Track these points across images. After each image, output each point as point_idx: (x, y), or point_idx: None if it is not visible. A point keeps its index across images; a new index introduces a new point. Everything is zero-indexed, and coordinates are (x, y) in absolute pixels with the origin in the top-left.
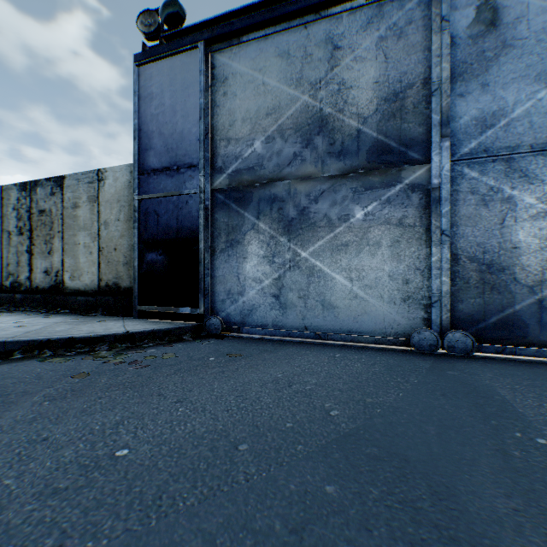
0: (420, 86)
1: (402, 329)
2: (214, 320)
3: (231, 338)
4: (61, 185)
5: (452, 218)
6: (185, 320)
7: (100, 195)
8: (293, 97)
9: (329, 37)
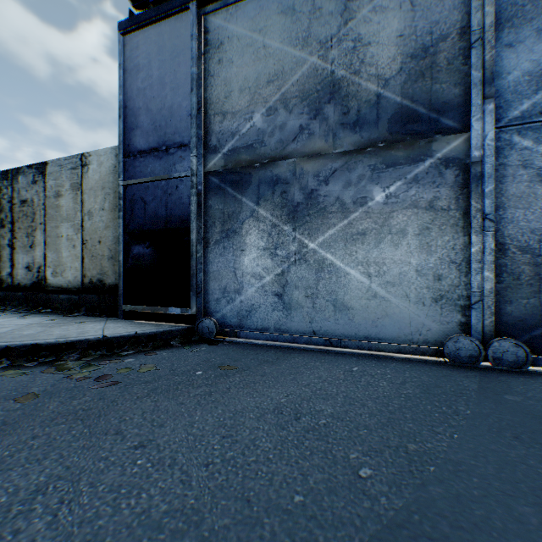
0: (455, 38)
1: (433, 336)
2: (208, 322)
3: (226, 343)
4: (44, 172)
5: (497, 198)
6: (174, 322)
7: (84, 182)
8: (299, 59)
9: None
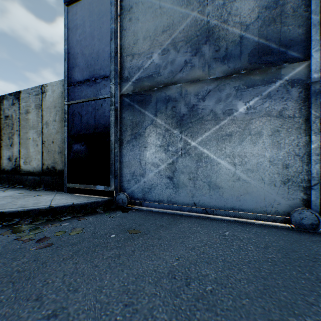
0: None
1: (282, 208)
2: (122, 195)
3: (134, 210)
4: (19, 97)
5: None
6: (100, 195)
7: (43, 103)
8: (184, 14)
9: None
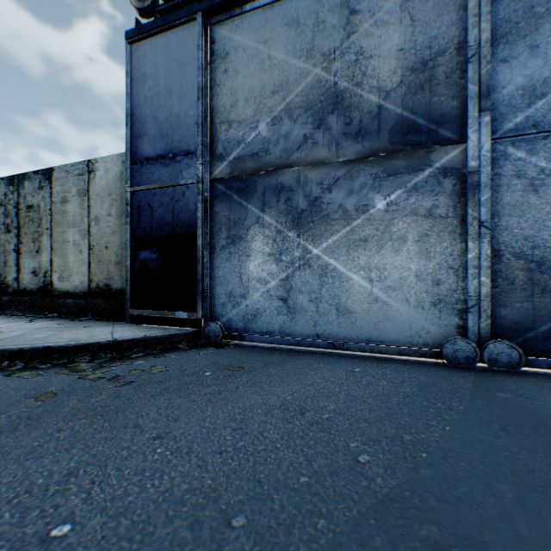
0: (453, 52)
1: (432, 338)
2: (214, 325)
3: (232, 346)
4: (50, 177)
5: (493, 207)
6: (181, 326)
7: (90, 188)
8: (303, 70)
9: (345, 0)
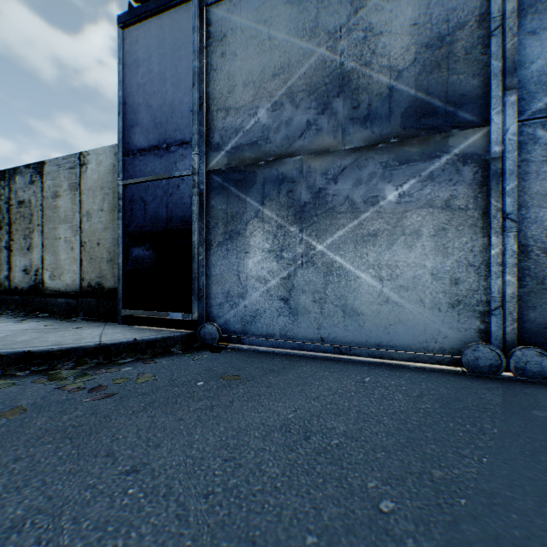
0: (473, 25)
1: (450, 343)
2: (210, 327)
3: (229, 350)
4: (41, 171)
5: (520, 197)
6: (175, 328)
7: (82, 182)
8: (306, 51)
9: None
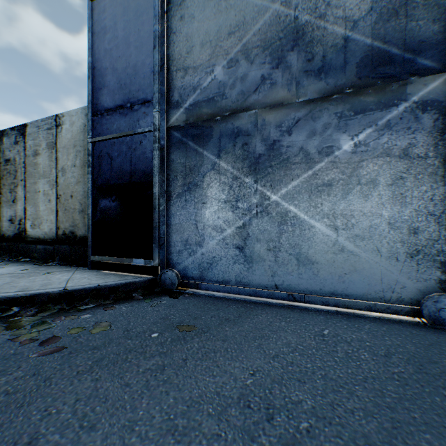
0: None
1: (408, 293)
2: (170, 273)
3: (187, 296)
4: (24, 133)
5: None
6: (138, 273)
7: (58, 141)
8: (261, 7)
9: None
